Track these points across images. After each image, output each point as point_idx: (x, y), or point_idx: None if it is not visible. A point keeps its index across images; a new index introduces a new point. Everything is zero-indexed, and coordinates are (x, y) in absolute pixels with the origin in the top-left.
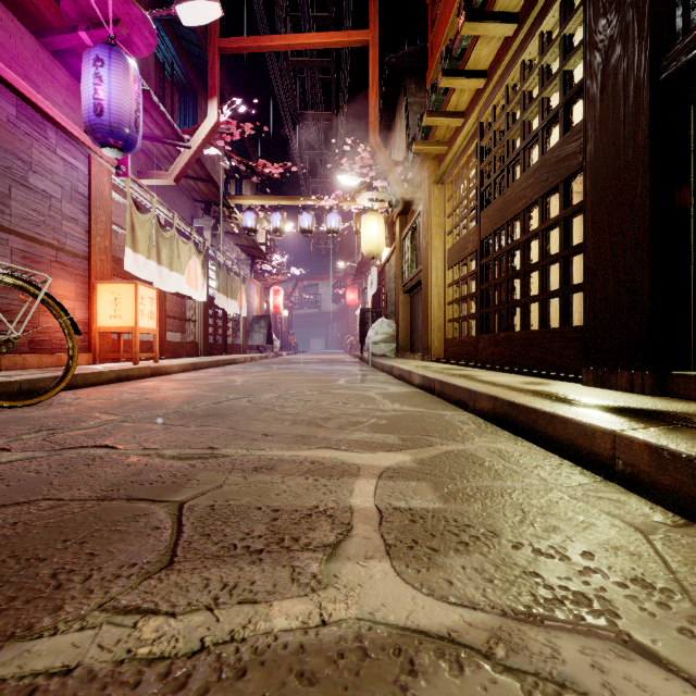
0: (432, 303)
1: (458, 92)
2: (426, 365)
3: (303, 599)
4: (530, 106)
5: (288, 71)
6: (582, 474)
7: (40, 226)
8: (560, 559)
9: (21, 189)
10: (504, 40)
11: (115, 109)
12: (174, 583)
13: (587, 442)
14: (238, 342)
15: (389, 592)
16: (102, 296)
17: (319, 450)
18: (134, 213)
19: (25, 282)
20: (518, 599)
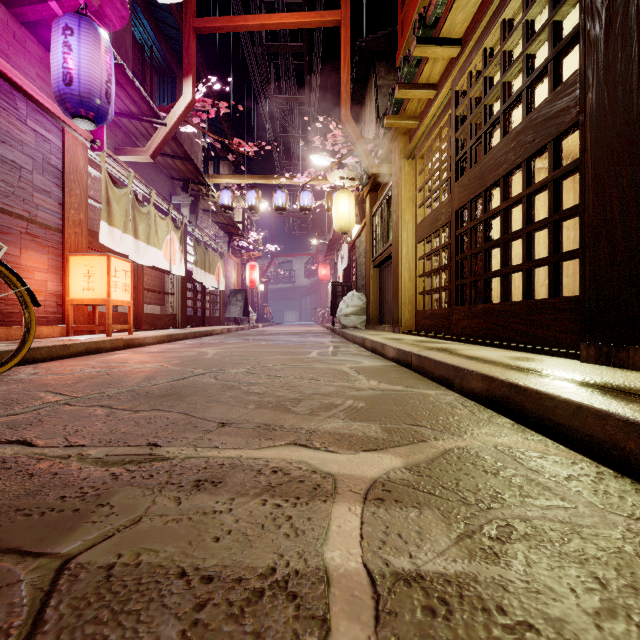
0: (403, 276)
1: (431, 63)
2: (399, 338)
3: None
4: (512, 65)
5: (263, 55)
6: None
7: (9, 197)
8: None
9: None
10: (480, 4)
11: (85, 78)
12: None
13: None
14: (216, 314)
15: None
16: (75, 268)
17: (284, 449)
18: (110, 188)
19: None
20: None
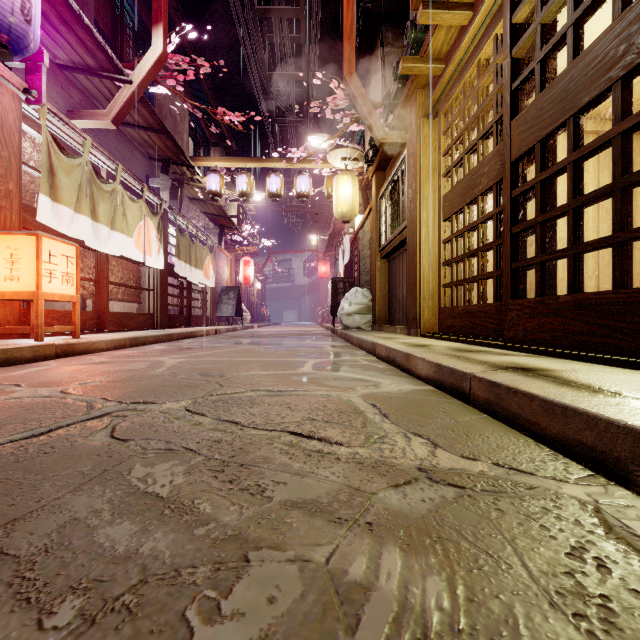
0: (421, 265)
1: None
2: (423, 343)
3: None
4: None
5: (255, 22)
6: None
7: None
8: None
9: None
10: None
11: None
12: None
13: None
14: (206, 313)
15: None
16: None
17: None
18: (54, 154)
19: None
20: None
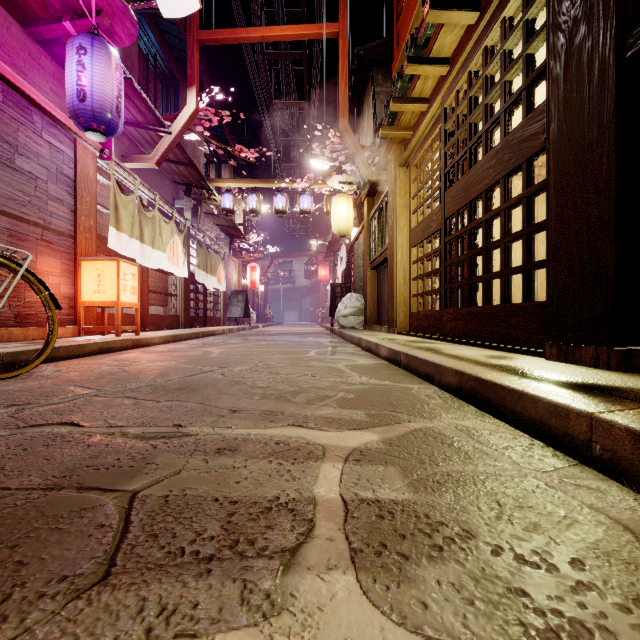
0: (398, 279)
1: (422, 79)
2: (393, 338)
3: (252, 631)
4: (492, 89)
5: (264, 62)
6: (555, 457)
7: (26, 206)
8: (547, 570)
9: (7, 171)
10: (466, 28)
11: (98, 95)
12: (104, 606)
13: (560, 422)
14: (217, 314)
15: (354, 619)
16: (86, 272)
17: (285, 428)
18: (117, 194)
19: (6, 258)
20: (505, 631)
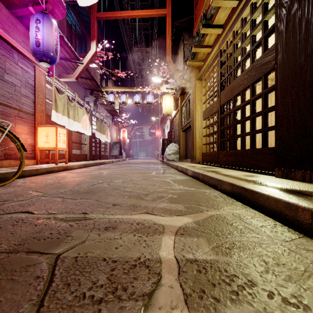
0: (196, 136)
1: (209, 36)
2: (194, 165)
3: None
4: (245, 39)
5: (129, 29)
6: (290, 232)
7: (10, 99)
8: (304, 309)
9: (0, 81)
10: (232, 9)
11: (46, 43)
12: None
13: (292, 213)
14: (106, 154)
15: None
16: (40, 132)
17: (142, 215)
18: (56, 94)
19: None
20: None
